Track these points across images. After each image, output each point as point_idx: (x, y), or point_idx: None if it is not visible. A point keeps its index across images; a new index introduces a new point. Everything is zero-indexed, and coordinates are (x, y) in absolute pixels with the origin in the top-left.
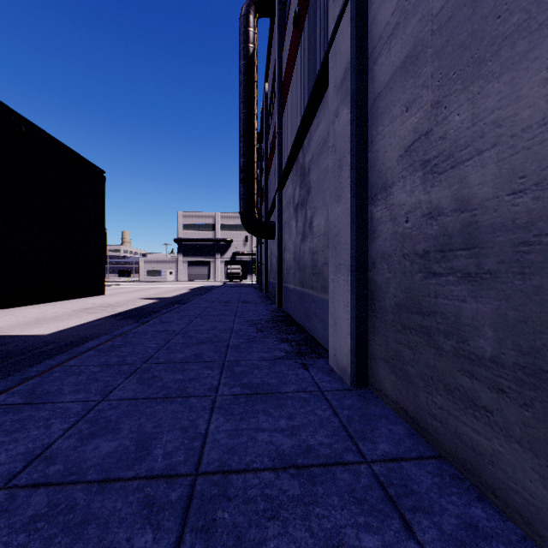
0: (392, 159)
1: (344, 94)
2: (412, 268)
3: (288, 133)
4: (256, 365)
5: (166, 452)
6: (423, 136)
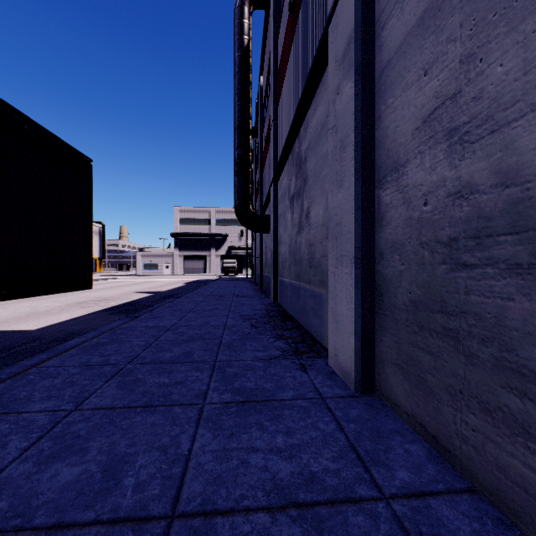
0: (406, 134)
1: (347, 67)
2: (432, 259)
3: (283, 123)
4: (250, 365)
5: (138, 482)
6: (448, 100)
